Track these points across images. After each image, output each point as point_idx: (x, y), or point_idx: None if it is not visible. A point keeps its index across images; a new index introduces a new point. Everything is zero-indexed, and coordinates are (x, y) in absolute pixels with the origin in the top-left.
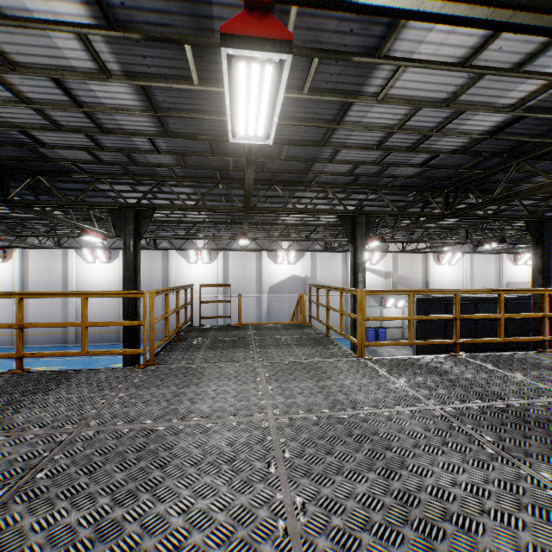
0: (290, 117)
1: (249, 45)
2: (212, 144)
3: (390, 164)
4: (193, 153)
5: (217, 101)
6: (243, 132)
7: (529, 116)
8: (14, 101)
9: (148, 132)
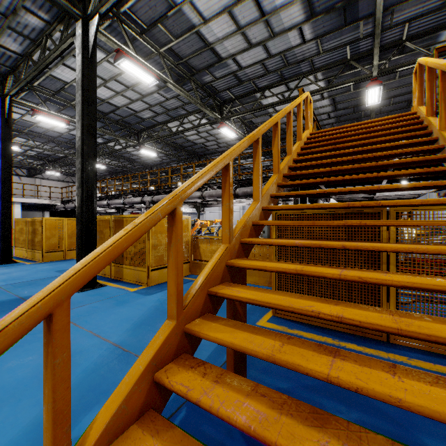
0: (392, 88)
1: (372, 87)
2: (354, 108)
3: None
4: (344, 114)
5: (359, 93)
6: (370, 103)
7: None
8: None
9: (328, 112)
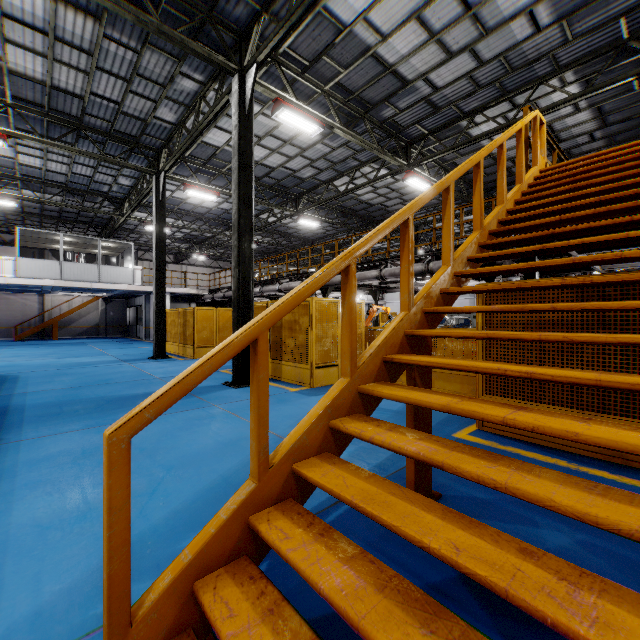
0: None
1: None
2: None
3: None
4: (623, 131)
5: None
6: None
7: None
8: None
9: (590, 130)
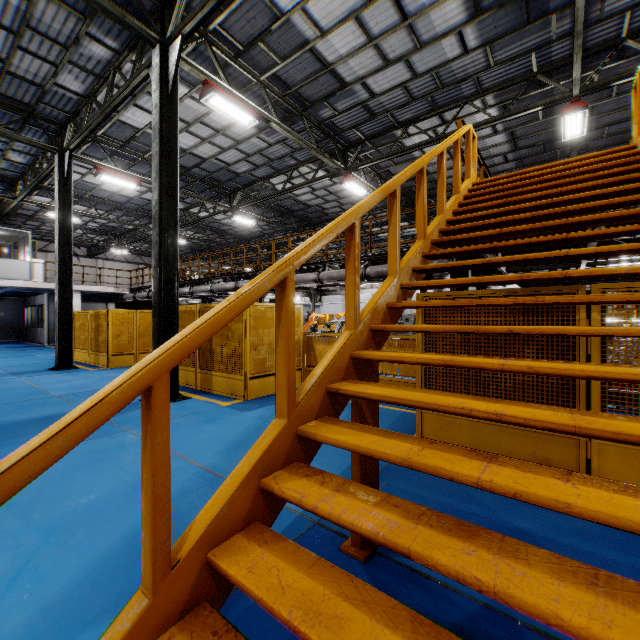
0: (604, 111)
1: (571, 113)
2: (545, 146)
3: None
4: (530, 155)
5: (552, 122)
6: (569, 136)
7: None
8: (447, 159)
9: (504, 152)
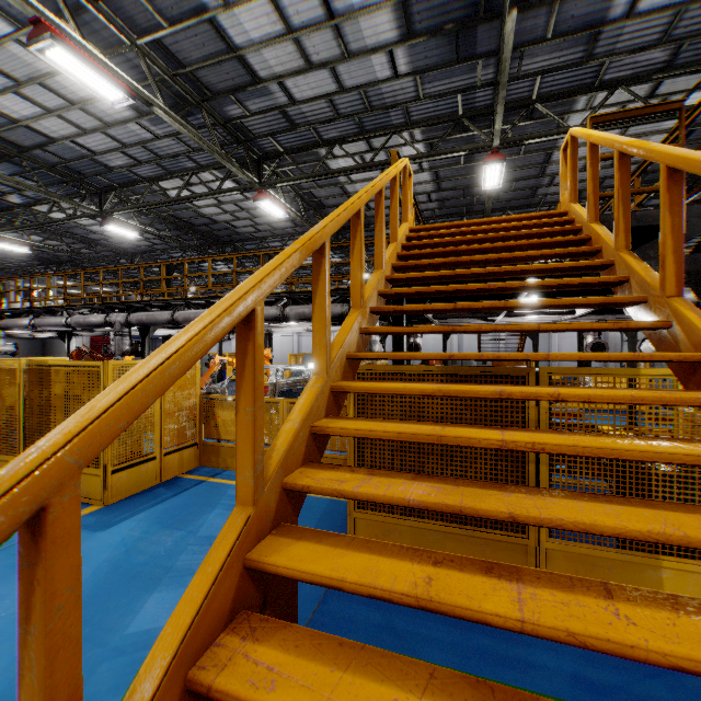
0: (514, 167)
1: (492, 163)
2: (464, 191)
3: (603, 178)
4: (451, 198)
5: (471, 169)
6: (488, 185)
7: (699, 128)
8: None
9: (429, 191)
